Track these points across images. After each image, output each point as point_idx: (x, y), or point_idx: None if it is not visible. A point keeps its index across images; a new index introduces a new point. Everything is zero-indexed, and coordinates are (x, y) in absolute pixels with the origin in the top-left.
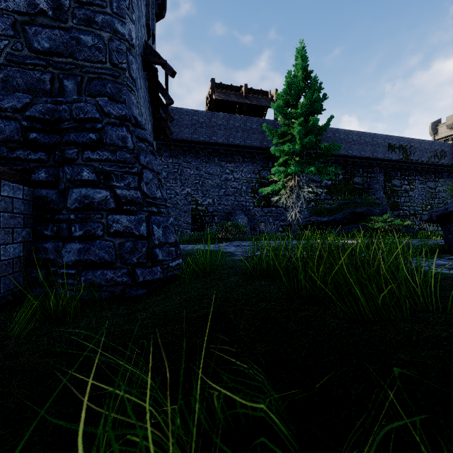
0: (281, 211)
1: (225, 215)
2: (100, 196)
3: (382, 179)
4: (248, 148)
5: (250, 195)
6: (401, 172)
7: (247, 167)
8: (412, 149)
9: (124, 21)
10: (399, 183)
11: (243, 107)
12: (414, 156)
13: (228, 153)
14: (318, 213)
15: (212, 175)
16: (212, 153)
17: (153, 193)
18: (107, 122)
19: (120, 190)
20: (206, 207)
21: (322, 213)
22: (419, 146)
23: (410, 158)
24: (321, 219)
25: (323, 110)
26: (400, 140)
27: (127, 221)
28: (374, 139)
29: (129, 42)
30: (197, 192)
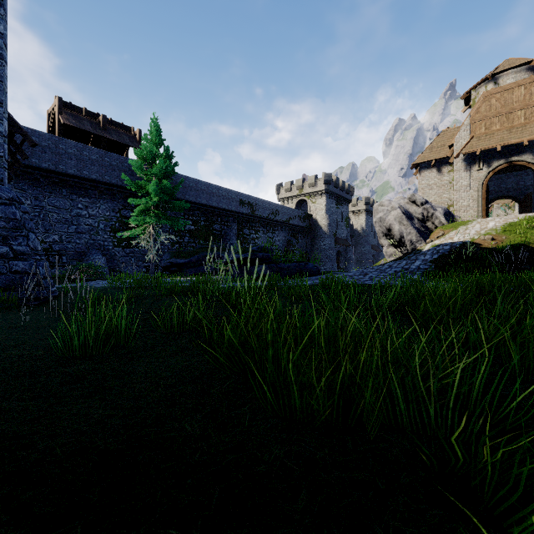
0: (145, 252)
1: (77, 255)
2: (3, 250)
3: (236, 228)
4: (107, 184)
5: (109, 234)
6: (250, 223)
7: (105, 204)
8: (257, 206)
9: (2, 122)
10: (249, 232)
11: (101, 139)
12: (258, 212)
13: (82, 187)
14: (177, 255)
15: (59, 208)
16: (59, 183)
17: (37, 247)
18: (1, 202)
19: (16, 246)
20: (50, 245)
21: (181, 256)
22: (262, 204)
23: (256, 213)
24: (180, 261)
25: (176, 173)
26: (249, 198)
27: (23, 265)
28: (230, 194)
29: (5, 135)
30: (37, 227)
